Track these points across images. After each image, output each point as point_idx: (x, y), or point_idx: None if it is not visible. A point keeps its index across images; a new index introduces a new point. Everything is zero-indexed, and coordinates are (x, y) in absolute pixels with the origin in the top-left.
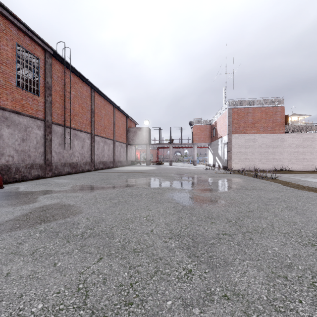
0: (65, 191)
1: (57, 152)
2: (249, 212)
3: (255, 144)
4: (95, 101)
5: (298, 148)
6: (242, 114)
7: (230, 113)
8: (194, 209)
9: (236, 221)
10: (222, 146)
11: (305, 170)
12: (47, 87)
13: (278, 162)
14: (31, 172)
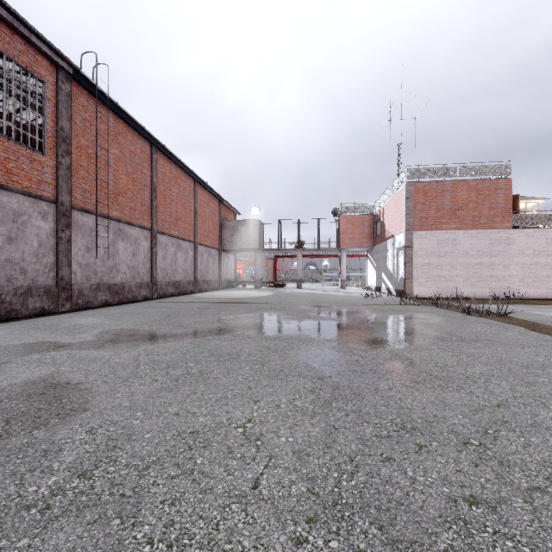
0: (78, 345)
1: (83, 263)
2: (500, 407)
3: (457, 249)
4: (159, 169)
5: (538, 256)
6: (433, 194)
7: (409, 191)
8: (363, 399)
9: (482, 442)
10: (394, 254)
11: (551, 298)
12: (61, 139)
13: (500, 282)
14: (27, 303)
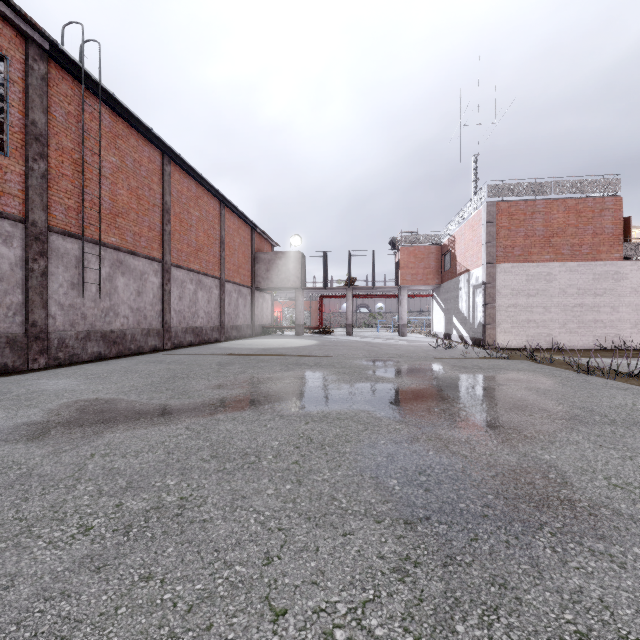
0: (7, 432)
1: (66, 304)
2: None
3: (552, 286)
4: (173, 185)
5: None
6: (521, 216)
7: (491, 213)
8: (521, 603)
9: None
10: (469, 293)
11: None
12: (32, 136)
13: (607, 329)
14: None
